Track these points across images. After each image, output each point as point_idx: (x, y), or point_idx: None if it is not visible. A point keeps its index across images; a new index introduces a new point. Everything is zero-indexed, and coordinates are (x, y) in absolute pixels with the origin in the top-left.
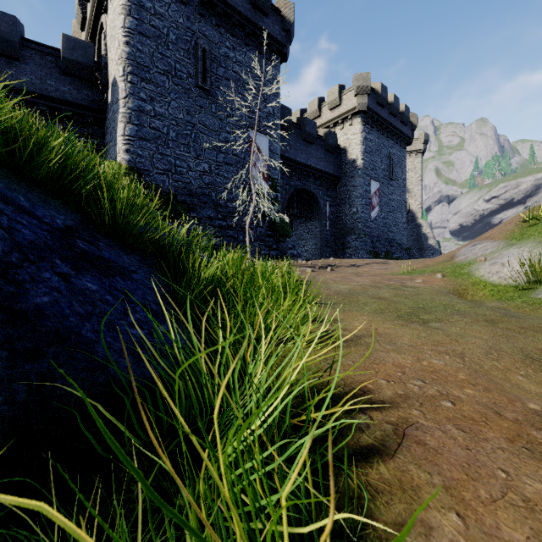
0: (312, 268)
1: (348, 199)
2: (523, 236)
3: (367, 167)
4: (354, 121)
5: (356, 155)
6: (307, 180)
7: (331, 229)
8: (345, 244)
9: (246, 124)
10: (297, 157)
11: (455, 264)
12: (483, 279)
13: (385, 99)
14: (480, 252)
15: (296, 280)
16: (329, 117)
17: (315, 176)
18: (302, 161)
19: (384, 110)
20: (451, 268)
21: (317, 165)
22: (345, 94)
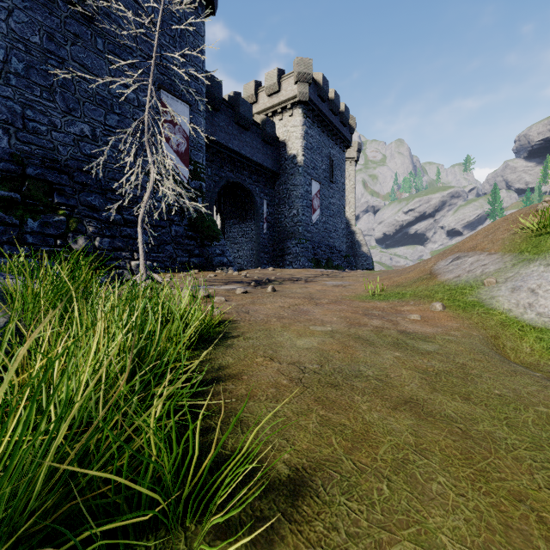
0: (244, 288)
1: (288, 199)
2: (541, 249)
3: (308, 165)
4: (294, 112)
5: (297, 150)
6: (242, 173)
7: (269, 232)
8: (284, 250)
9: (154, 81)
10: (229, 142)
11: (445, 285)
12: (512, 315)
13: (327, 93)
14: (477, 269)
15: (209, 329)
16: (266, 104)
17: (251, 169)
18: (236, 148)
19: (325, 105)
20: (444, 291)
21: (253, 156)
22: (284, 80)
